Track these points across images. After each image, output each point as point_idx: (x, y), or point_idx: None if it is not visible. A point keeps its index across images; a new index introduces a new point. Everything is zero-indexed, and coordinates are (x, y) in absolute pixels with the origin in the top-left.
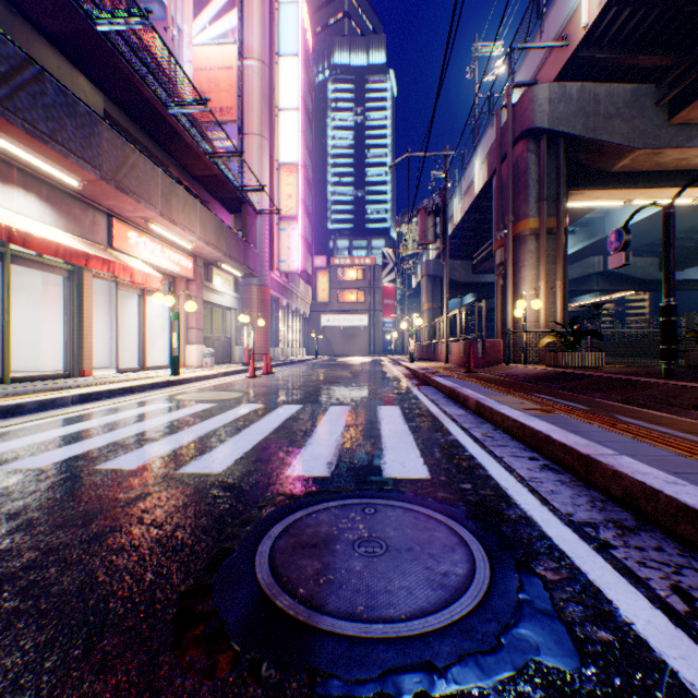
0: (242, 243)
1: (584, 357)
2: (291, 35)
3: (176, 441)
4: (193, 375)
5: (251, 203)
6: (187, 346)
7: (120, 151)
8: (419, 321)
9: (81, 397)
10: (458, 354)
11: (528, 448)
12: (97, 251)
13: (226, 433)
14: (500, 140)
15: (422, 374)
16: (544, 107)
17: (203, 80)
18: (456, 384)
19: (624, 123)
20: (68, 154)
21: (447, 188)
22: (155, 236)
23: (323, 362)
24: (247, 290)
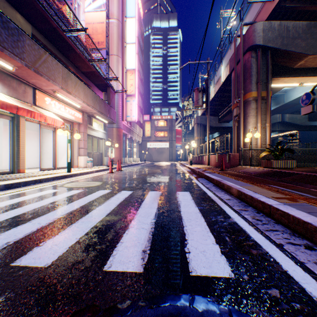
0: (107, 106)
1: (285, 162)
2: (132, 7)
3: (38, 223)
4: (78, 172)
5: (112, 87)
6: (78, 157)
7: (36, 51)
8: (194, 144)
9: (5, 186)
10: (214, 161)
11: (296, 234)
12: (26, 106)
13: (77, 215)
14: (236, 53)
15: (198, 171)
16: (260, 34)
17: (89, 28)
18: (219, 178)
19: (302, 41)
20: (2, 49)
21: (208, 78)
22: (60, 100)
23: (147, 165)
24: (111, 130)
